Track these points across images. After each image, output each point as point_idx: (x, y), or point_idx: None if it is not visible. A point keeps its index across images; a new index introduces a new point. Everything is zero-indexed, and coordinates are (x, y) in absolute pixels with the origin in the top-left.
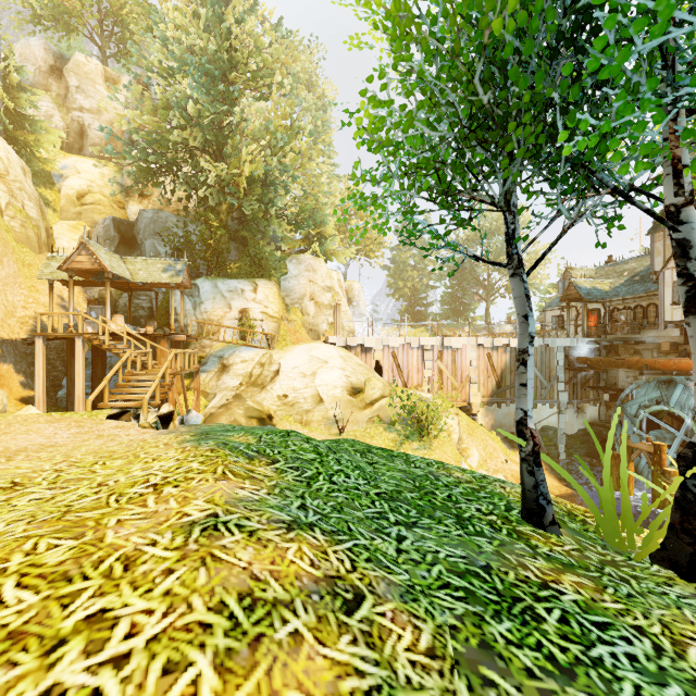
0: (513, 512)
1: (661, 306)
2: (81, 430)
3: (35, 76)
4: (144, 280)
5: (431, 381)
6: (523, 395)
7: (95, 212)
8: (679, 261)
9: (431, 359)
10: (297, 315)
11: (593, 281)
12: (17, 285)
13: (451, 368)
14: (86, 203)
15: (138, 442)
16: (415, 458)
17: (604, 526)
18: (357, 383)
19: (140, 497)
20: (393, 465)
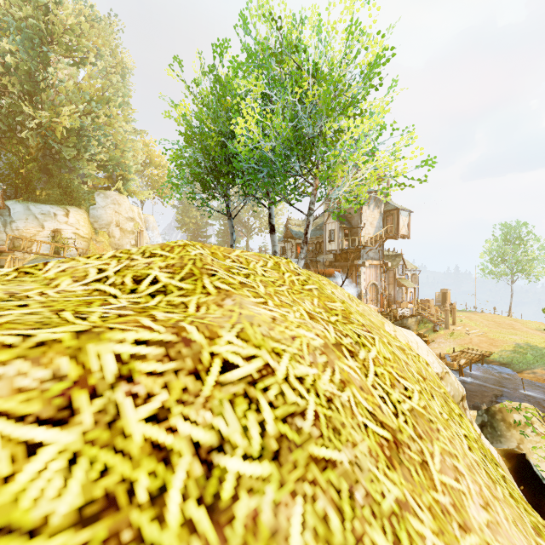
0: None
1: (325, 242)
2: None
3: None
4: None
5: None
6: None
7: None
8: (269, 219)
9: None
10: (105, 237)
11: (299, 227)
12: None
13: None
14: None
15: None
16: None
17: None
18: None
19: None
20: None
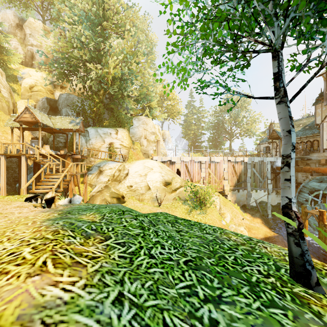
0: (282, 271)
1: (321, 140)
2: None
3: (9, 28)
4: (59, 127)
5: (204, 178)
6: (287, 187)
7: (38, 95)
8: None
9: (204, 167)
10: (138, 146)
11: None
12: None
13: (215, 172)
14: (34, 91)
15: (22, 218)
16: (205, 226)
17: None
18: (167, 179)
19: None
20: (192, 232)
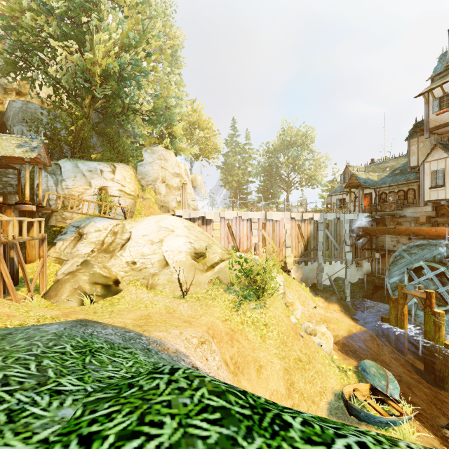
0: None
1: (422, 189)
2: None
3: None
4: None
5: (257, 245)
6: None
7: None
8: None
9: (257, 229)
10: (151, 194)
11: (366, 173)
12: None
13: (272, 235)
14: None
15: None
16: None
17: None
18: (199, 248)
19: None
20: None
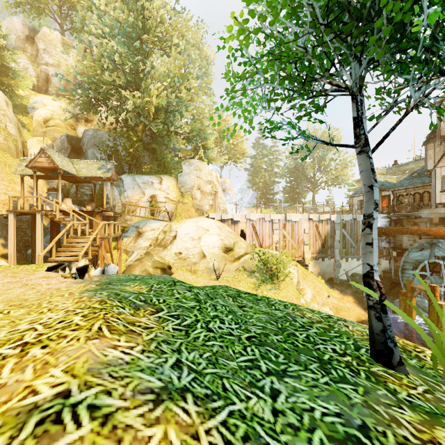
0: (362, 351)
1: (433, 192)
2: (12, 279)
3: (16, 42)
4: (85, 175)
5: (278, 243)
6: (369, 252)
7: (55, 131)
8: None
9: (278, 228)
10: (189, 200)
11: (385, 176)
12: (1, 179)
13: (291, 234)
14: (49, 126)
15: (53, 290)
16: (275, 301)
17: (444, 366)
18: (228, 244)
19: (1, 361)
20: (258, 308)
